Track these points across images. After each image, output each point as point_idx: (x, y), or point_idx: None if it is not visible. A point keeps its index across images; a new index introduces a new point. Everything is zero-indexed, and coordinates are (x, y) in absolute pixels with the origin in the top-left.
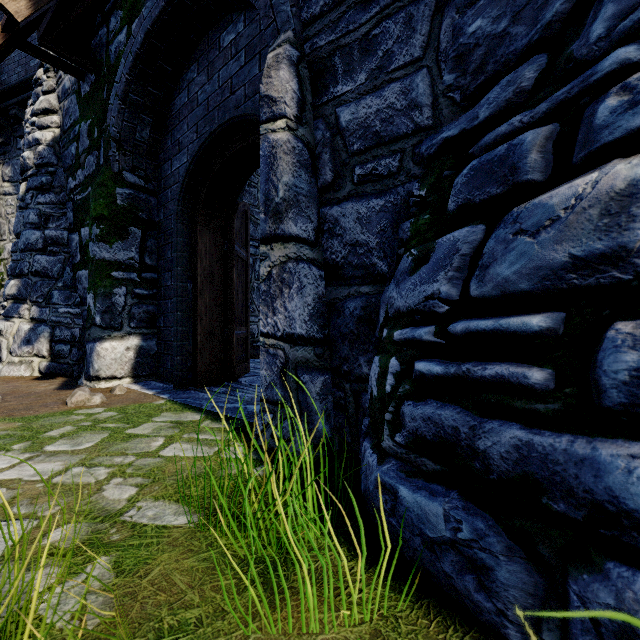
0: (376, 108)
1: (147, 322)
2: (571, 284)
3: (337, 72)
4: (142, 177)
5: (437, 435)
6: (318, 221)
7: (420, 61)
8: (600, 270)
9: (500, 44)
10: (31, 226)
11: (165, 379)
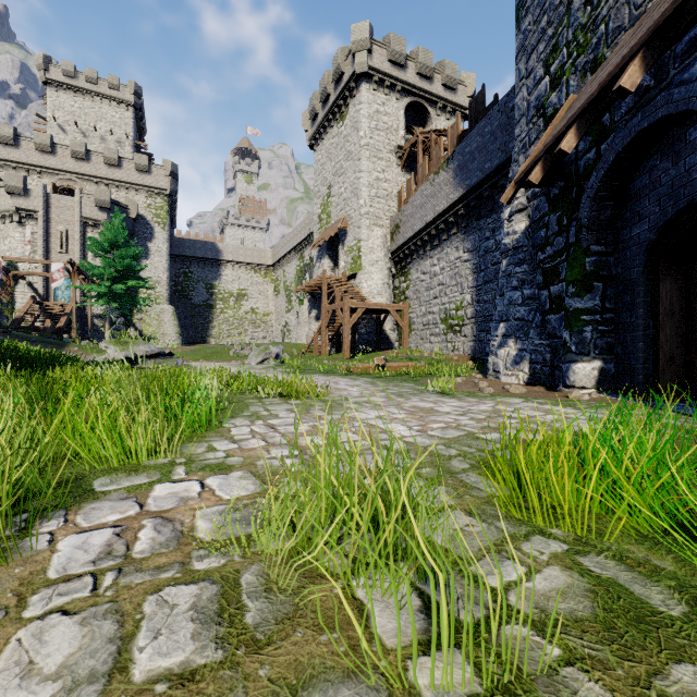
0: None
1: (606, 350)
2: None
3: None
4: (603, 245)
5: None
6: None
7: None
8: None
9: None
10: (512, 288)
11: (623, 393)
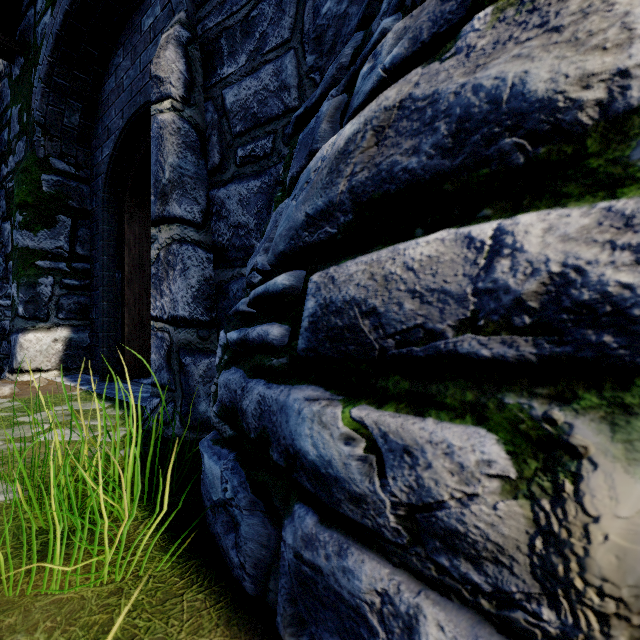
0: (254, 90)
1: (78, 313)
2: (305, 242)
3: (223, 54)
4: (72, 164)
5: (231, 401)
6: (207, 204)
7: (289, 43)
8: (320, 226)
9: (344, 25)
10: None
11: (97, 372)
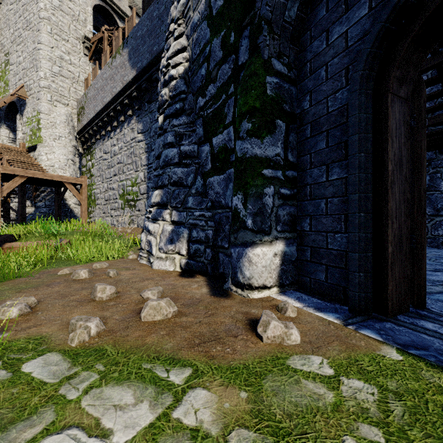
0: None
1: (289, 225)
2: None
3: None
4: (285, 65)
5: None
6: None
7: None
8: None
9: None
10: (169, 146)
11: (313, 291)
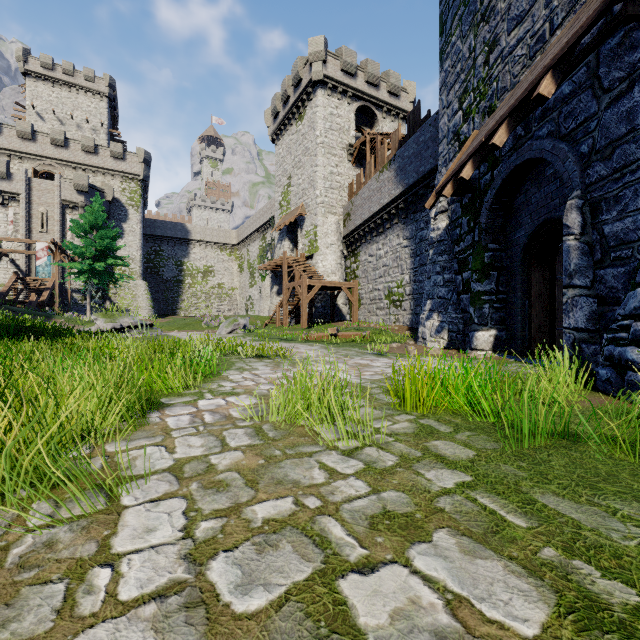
0: (621, 228)
1: (500, 322)
2: (633, 313)
3: (602, 210)
4: (497, 244)
5: (609, 354)
6: (593, 277)
7: None
8: (637, 310)
9: None
10: (436, 273)
11: (510, 354)
